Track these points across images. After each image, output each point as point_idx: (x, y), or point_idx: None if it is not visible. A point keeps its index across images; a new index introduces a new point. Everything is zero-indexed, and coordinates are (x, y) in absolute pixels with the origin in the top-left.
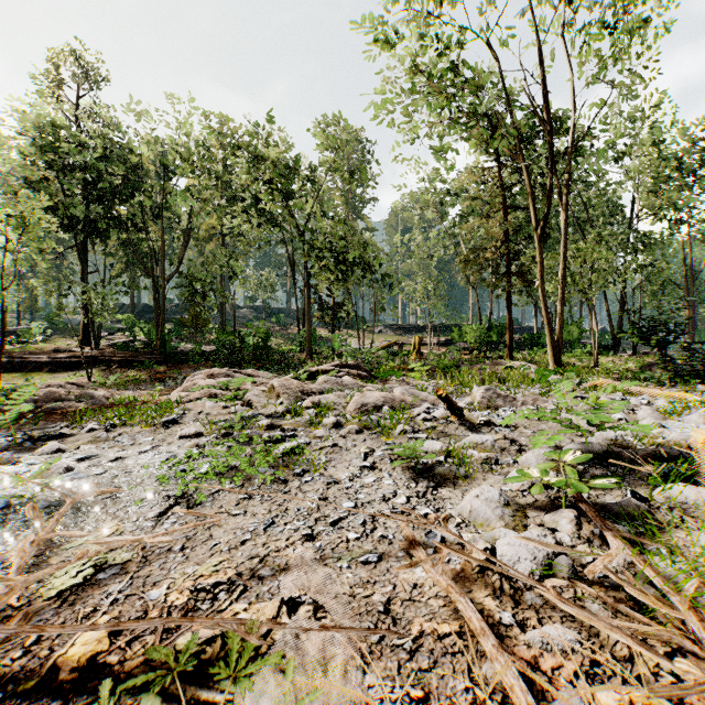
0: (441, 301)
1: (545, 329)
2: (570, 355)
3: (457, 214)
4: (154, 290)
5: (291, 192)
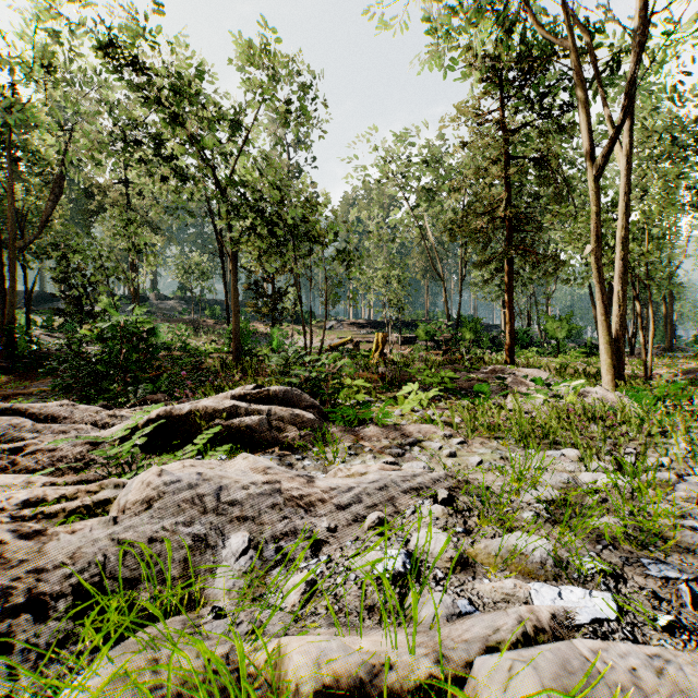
0: (403, 291)
1: (600, 322)
2: (567, 357)
3: (424, 188)
4: (1, 262)
5: (214, 138)
